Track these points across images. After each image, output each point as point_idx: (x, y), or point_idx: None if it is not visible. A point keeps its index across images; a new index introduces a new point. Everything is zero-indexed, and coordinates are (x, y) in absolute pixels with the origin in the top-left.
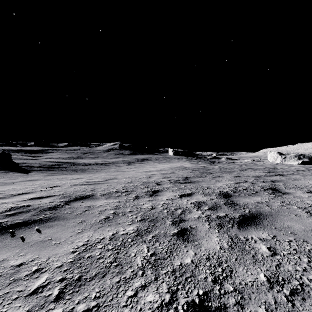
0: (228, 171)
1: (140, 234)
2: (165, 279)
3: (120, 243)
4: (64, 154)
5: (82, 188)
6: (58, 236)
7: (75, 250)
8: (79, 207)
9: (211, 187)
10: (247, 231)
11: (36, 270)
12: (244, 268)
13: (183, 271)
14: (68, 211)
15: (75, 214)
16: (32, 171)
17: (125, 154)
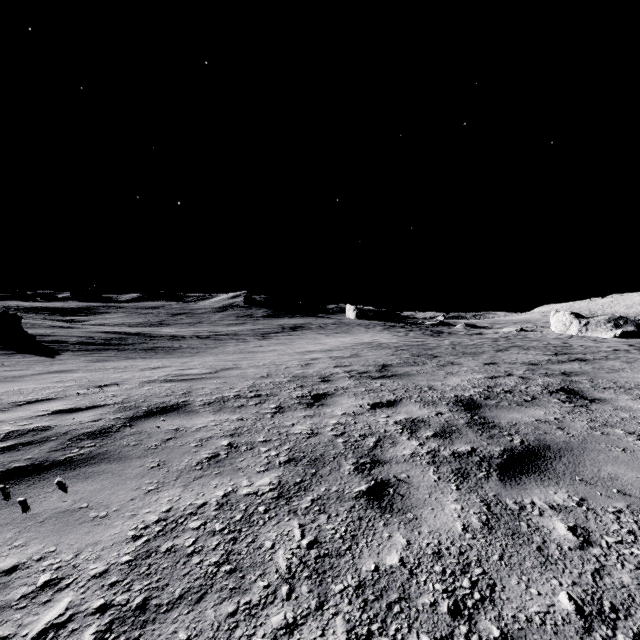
0: (470, 353)
1: (284, 495)
2: (342, 606)
3: (240, 517)
4: (132, 316)
5: (165, 390)
6: (104, 498)
7: (140, 534)
8: (154, 432)
9: (437, 387)
10: (521, 487)
11: (46, 583)
12: (522, 579)
13: (381, 586)
14: (129, 440)
15: (146, 448)
16: (63, 352)
17: (256, 316)
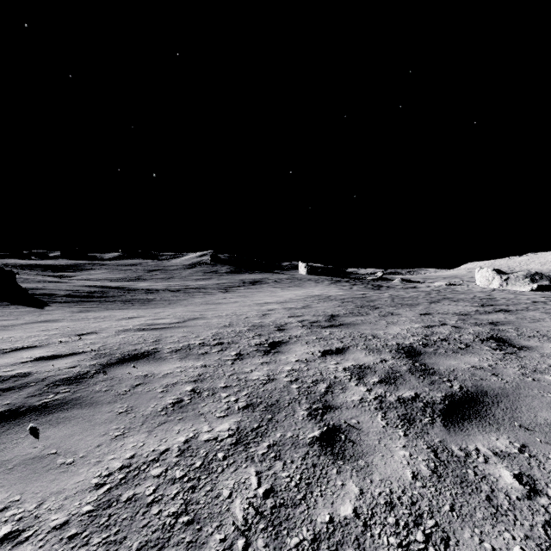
0: (407, 304)
1: (242, 441)
2: None
3: (199, 464)
4: (113, 272)
5: (137, 338)
6: (73, 444)
7: (103, 482)
8: (125, 378)
9: (380, 335)
10: (464, 433)
11: (6, 536)
12: (475, 531)
13: (336, 539)
14: (101, 386)
15: (116, 394)
16: (51, 303)
17: (221, 272)
